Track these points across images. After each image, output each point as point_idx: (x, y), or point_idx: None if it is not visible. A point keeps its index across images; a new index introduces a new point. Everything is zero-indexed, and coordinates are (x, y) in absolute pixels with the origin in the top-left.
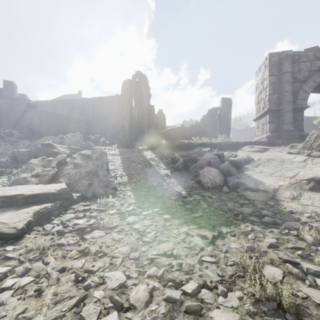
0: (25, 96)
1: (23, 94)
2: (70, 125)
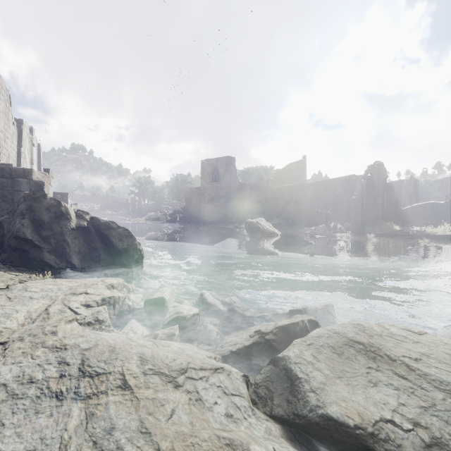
0: (267, 182)
1: (267, 181)
2: (314, 216)
